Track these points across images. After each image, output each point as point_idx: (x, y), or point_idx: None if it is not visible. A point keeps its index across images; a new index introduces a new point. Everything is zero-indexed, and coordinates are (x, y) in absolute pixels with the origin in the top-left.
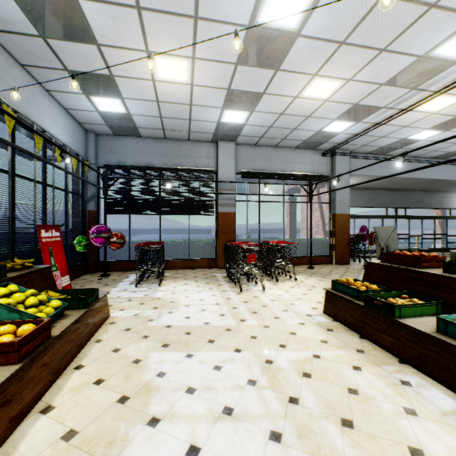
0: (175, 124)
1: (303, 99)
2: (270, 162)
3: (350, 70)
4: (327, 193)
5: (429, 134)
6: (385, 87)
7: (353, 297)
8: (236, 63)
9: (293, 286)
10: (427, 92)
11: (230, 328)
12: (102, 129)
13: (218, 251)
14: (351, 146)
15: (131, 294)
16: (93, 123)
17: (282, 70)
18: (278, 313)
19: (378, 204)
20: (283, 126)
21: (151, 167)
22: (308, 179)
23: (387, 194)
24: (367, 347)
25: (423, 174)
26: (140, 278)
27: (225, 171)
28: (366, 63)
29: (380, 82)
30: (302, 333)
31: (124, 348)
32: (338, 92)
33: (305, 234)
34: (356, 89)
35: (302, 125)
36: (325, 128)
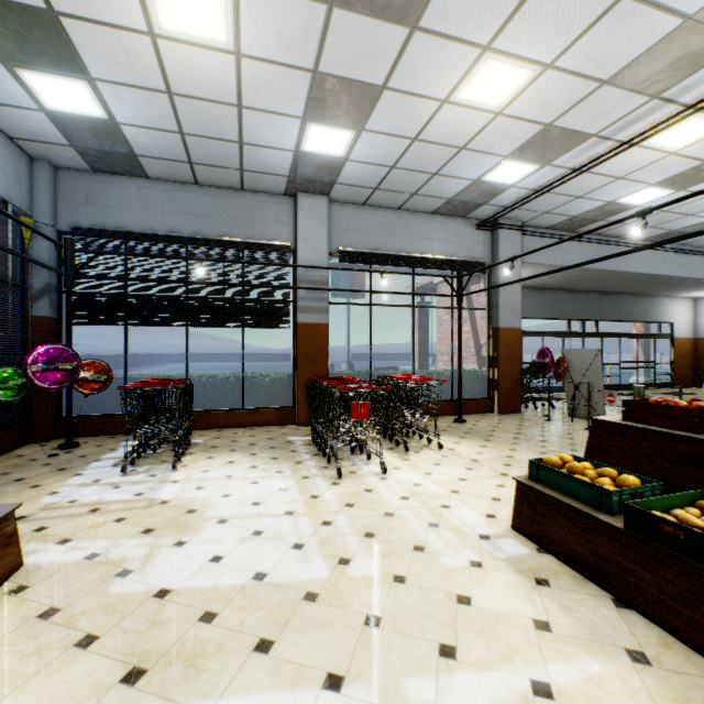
0: (213, 151)
1: (457, 107)
2: (390, 235)
3: (553, 42)
4: (484, 293)
5: (653, 195)
6: (607, 90)
7: (586, 503)
8: (329, 2)
9: (437, 462)
10: (675, 106)
11: (315, 589)
12: (65, 155)
13: (297, 395)
14: (525, 213)
15: (105, 493)
16: (42, 140)
17: (424, 31)
18: (421, 533)
19: (557, 313)
20: (416, 167)
21: (168, 235)
22: (455, 267)
23: (570, 299)
24: (647, 639)
25: (631, 266)
26: (136, 452)
27: (310, 248)
28: (587, 25)
29: (601, 76)
30: (484, 596)
31: (1, 702)
32: (522, 94)
33: (445, 361)
34: (556, 90)
35: (449, 165)
36: (487, 175)
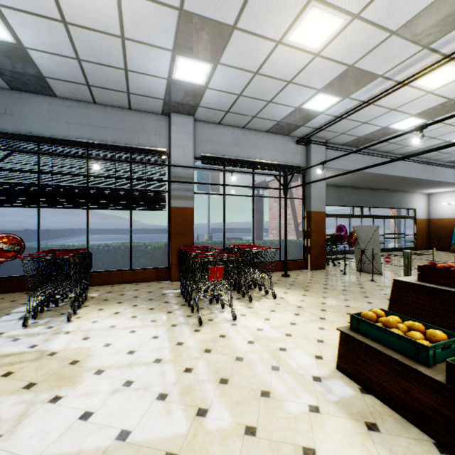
0: (105, 76)
1: (287, 48)
2: (237, 146)
3: None
4: (301, 187)
5: (412, 123)
6: (394, 40)
7: (403, 354)
8: None
9: (273, 309)
10: (437, 55)
11: (174, 449)
12: None
13: (171, 259)
14: (329, 133)
15: (3, 346)
16: None
17: None
18: (266, 377)
19: (346, 202)
20: (256, 95)
21: (72, 140)
22: (282, 169)
23: (354, 193)
24: None
25: (394, 171)
26: (38, 308)
27: (180, 153)
28: None
29: (392, 27)
30: (326, 448)
31: None
32: (335, 40)
33: (274, 234)
34: (359, 37)
35: (280, 95)
36: (306, 104)
